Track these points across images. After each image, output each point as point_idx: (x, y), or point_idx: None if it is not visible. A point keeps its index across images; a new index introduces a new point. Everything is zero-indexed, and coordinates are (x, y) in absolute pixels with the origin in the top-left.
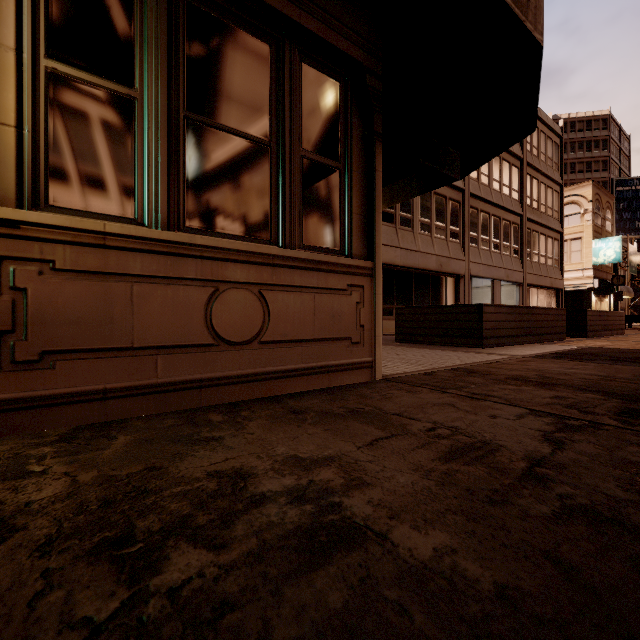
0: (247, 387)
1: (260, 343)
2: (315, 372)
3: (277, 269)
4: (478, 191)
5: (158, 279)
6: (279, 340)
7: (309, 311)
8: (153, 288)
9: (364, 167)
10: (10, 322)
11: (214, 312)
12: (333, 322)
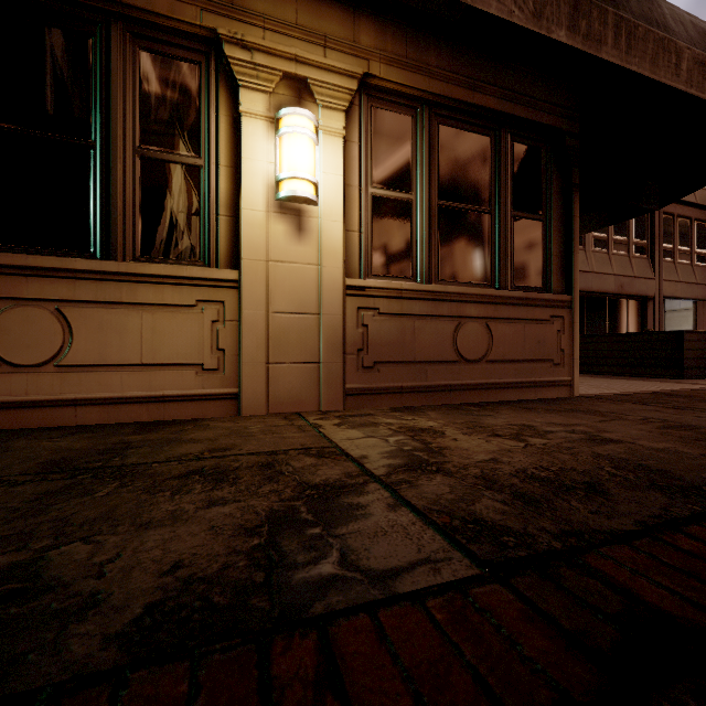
0: (478, 393)
1: (486, 361)
2: (525, 386)
3: (498, 306)
4: None
5: (427, 317)
6: (499, 360)
7: (520, 338)
8: (425, 323)
9: (562, 215)
10: (361, 344)
11: (458, 339)
12: (538, 347)
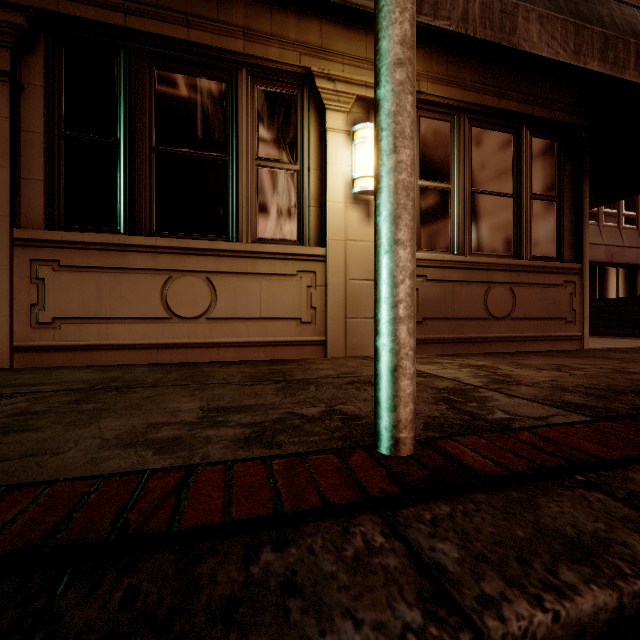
0: (504, 344)
1: (510, 319)
2: (542, 339)
3: (520, 273)
4: None
5: (464, 282)
6: (521, 317)
7: (538, 299)
8: (462, 287)
9: (573, 196)
10: None
11: (488, 300)
12: (553, 307)
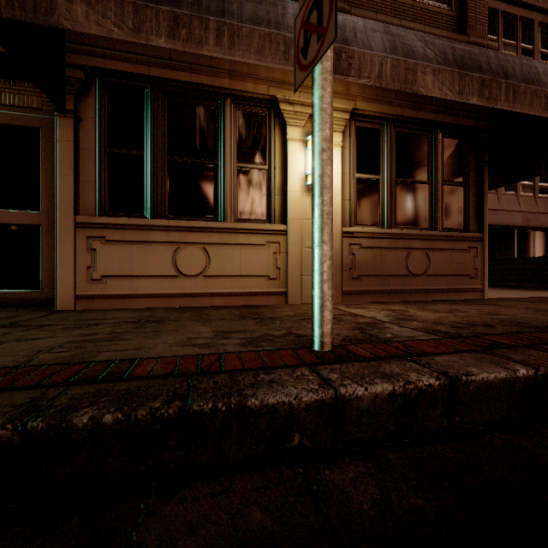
0: (421, 295)
1: (426, 275)
2: (451, 291)
3: (433, 241)
4: None
5: (389, 249)
6: (434, 274)
7: (448, 261)
8: (388, 252)
9: (476, 181)
10: (351, 265)
11: (408, 261)
12: (460, 266)
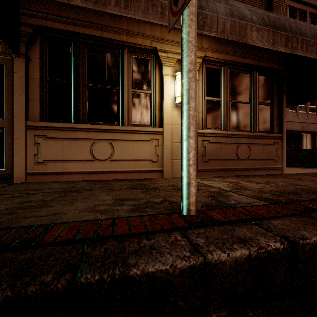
0: (245, 172)
1: (248, 160)
2: (263, 169)
3: (253, 139)
4: None
5: (226, 143)
6: (253, 159)
7: (261, 151)
8: (225, 145)
9: (278, 102)
10: (203, 153)
11: (237, 151)
12: (269, 154)
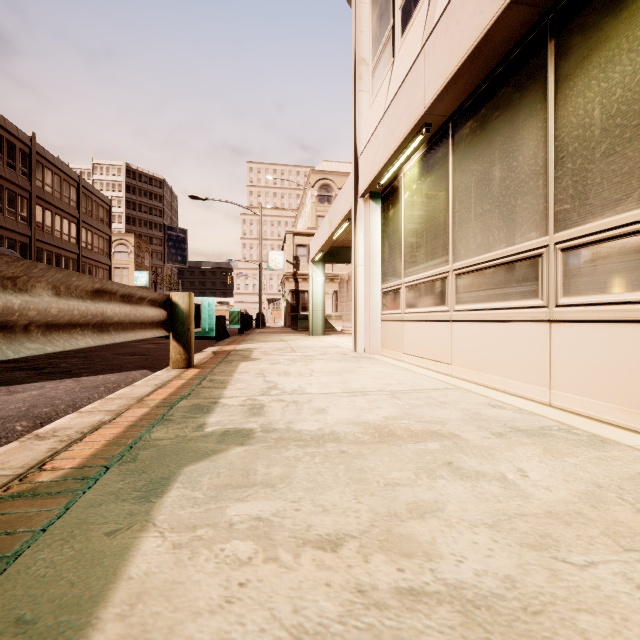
0: None
1: None
2: None
3: None
4: (43, 238)
5: None
6: None
7: None
8: None
9: None
10: None
11: None
12: None
